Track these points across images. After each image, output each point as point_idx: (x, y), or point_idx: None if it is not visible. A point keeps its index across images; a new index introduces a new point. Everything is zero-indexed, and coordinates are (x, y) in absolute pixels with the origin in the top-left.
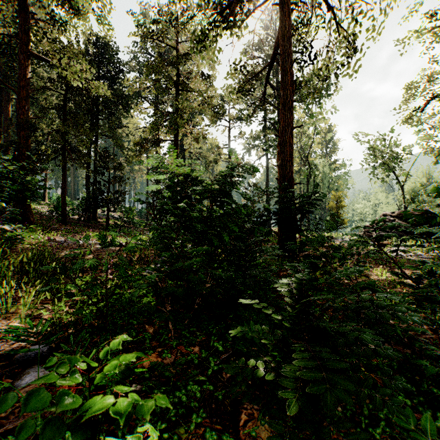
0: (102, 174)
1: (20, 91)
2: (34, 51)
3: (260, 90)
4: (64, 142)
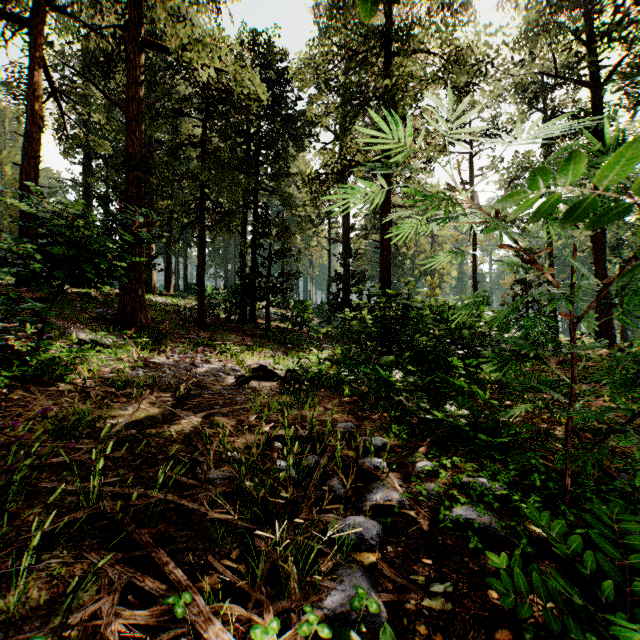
0: (259, 246)
1: (128, 106)
2: (148, 39)
3: (546, 59)
4: (203, 196)
